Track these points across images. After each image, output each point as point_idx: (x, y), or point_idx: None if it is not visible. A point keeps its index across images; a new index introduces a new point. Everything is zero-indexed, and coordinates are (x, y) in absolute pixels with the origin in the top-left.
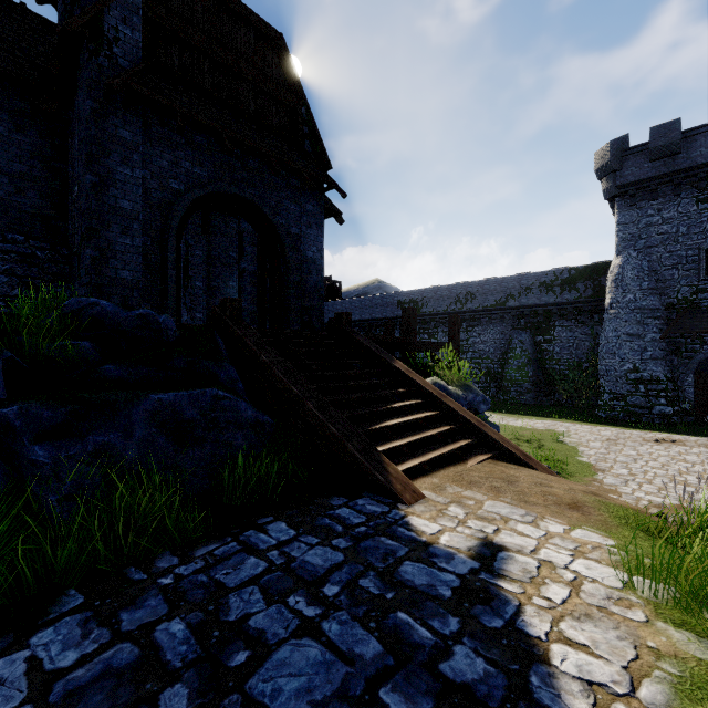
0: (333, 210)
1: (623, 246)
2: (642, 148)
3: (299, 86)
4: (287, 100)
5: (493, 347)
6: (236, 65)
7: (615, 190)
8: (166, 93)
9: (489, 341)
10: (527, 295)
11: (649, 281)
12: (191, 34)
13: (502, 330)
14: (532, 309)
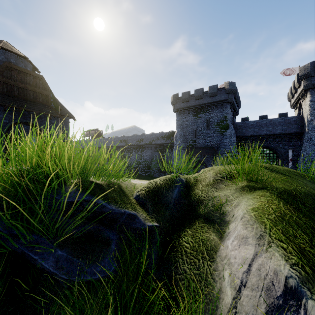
0: (71, 117)
1: (177, 127)
2: (180, 98)
3: (49, 88)
4: (44, 93)
5: (149, 157)
6: (26, 87)
7: (175, 110)
8: (1, 100)
9: (148, 155)
10: (157, 140)
11: (183, 138)
12: (10, 82)
13: (151, 151)
14: (159, 145)
